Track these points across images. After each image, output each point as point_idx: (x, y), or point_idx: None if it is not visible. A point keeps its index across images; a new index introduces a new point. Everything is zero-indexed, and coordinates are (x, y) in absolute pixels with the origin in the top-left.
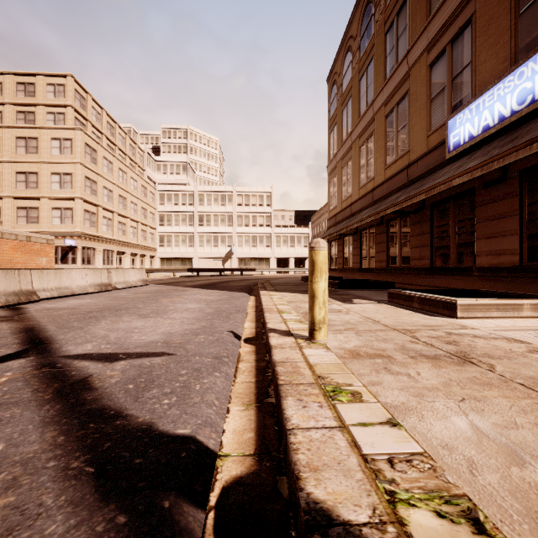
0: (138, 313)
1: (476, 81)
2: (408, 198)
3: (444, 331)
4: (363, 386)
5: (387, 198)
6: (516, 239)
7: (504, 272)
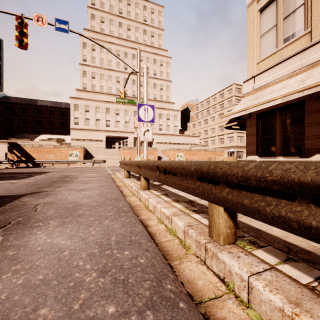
0: None
1: None
2: None
3: None
4: None
5: None
6: None
7: None
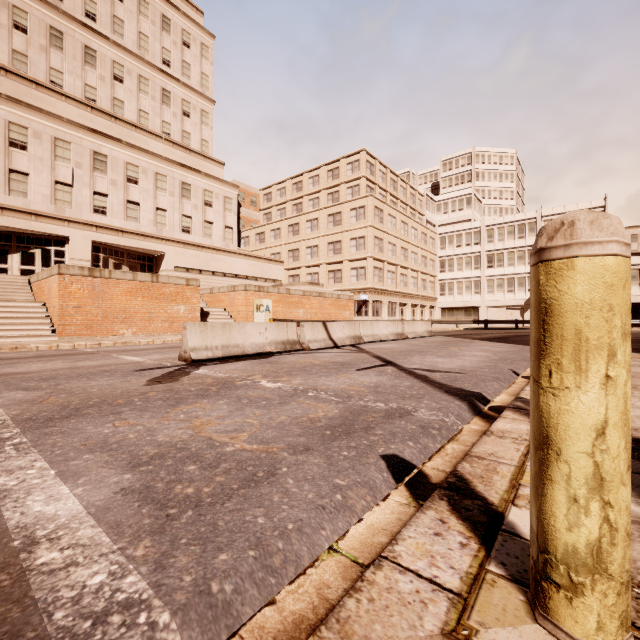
0: (435, 355)
1: None
2: None
3: None
4: None
5: None
6: None
7: None
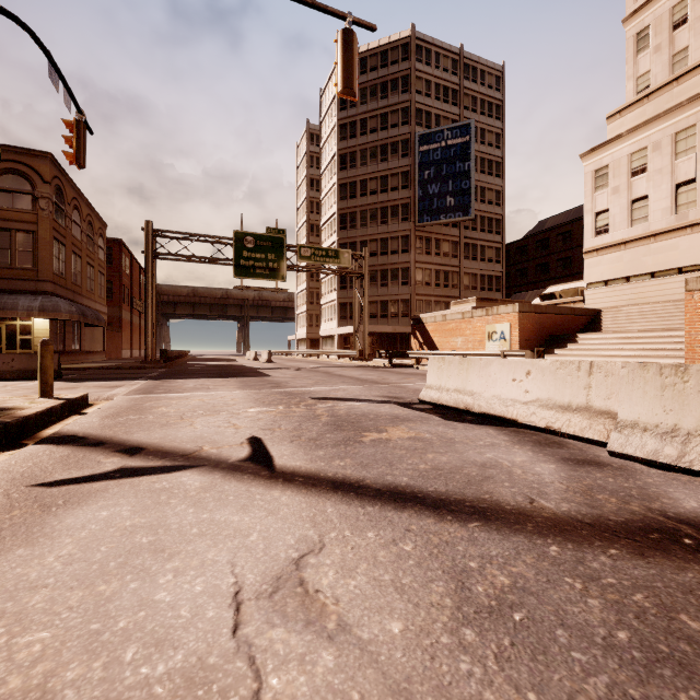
0: None
1: None
2: None
3: None
4: None
5: None
6: None
7: None
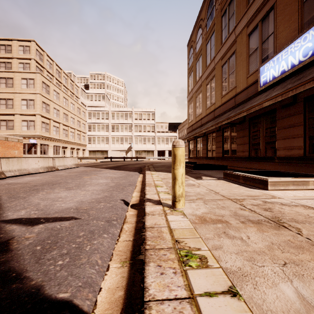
0: (65, 187)
1: (276, 44)
2: (236, 115)
3: (261, 200)
4: (208, 250)
5: (222, 115)
6: (302, 139)
7: (294, 160)
